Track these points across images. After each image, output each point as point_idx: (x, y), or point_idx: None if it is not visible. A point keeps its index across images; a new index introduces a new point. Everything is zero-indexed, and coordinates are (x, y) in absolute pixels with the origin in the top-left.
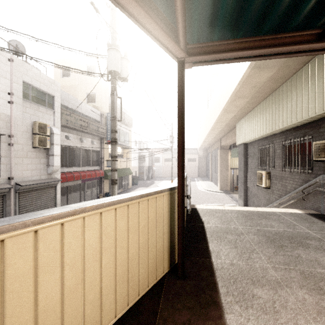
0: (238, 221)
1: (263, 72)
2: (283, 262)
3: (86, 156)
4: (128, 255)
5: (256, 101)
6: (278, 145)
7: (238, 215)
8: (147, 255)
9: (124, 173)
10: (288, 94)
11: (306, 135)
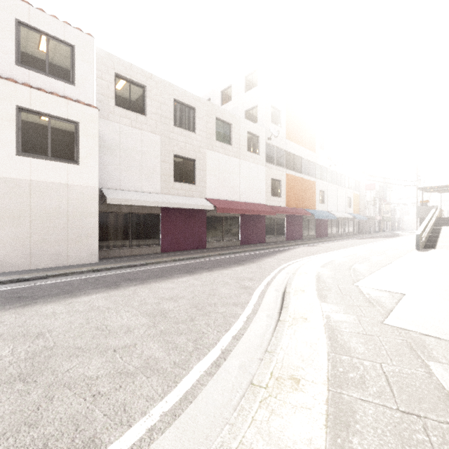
0: None
1: None
2: None
3: None
4: None
5: None
6: None
7: None
8: None
9: (389, 220)
10: None
11: None
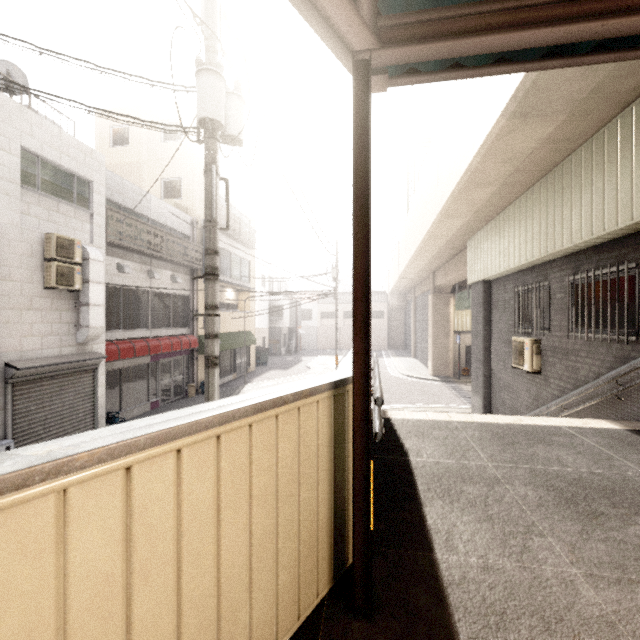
0: (484, 450)
1: (532, 127)
2: (609, 562)
3: (160, 307)
4: (218, 575)
5: (512, 193)
6: (559, 284)
7: (482, 435)
8: (274, 561)
9: (239, 341)
10: (583, 174)
11: (625, 262)
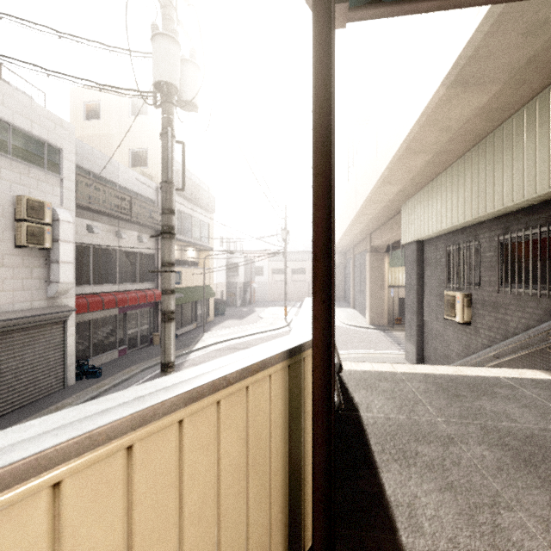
0: (432, 403)
1: (469, 96)
2: None
3: (127, 264)
4: None
5: (445, 161)
6: (489, 244)
7: (427, 387)
8: None
9: (199, 295)
10: (514, 141)
11: None
